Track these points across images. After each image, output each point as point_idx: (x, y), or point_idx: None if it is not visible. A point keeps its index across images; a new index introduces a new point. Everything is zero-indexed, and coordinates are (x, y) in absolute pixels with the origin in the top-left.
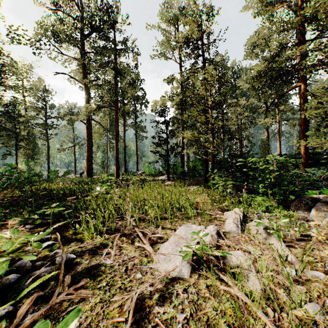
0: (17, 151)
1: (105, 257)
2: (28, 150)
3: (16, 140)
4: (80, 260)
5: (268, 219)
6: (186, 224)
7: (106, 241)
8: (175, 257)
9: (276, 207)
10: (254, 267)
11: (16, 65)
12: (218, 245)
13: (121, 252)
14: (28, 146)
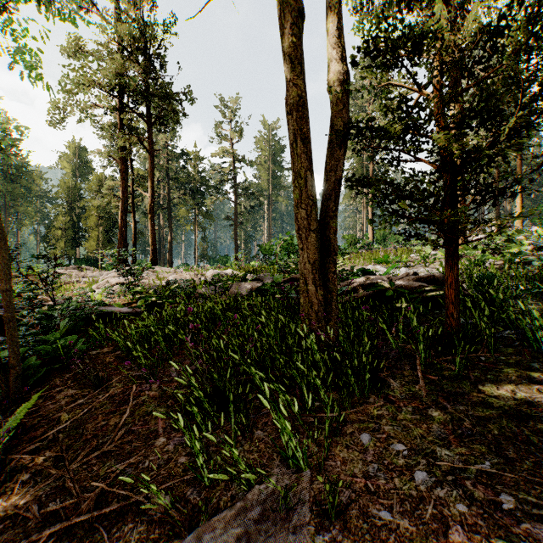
0: None
1: None
2: None
3: None
4: None
5: None
6: None
7: None
8: None
9: None
10: None
11: None
12: None
13: None
14: None
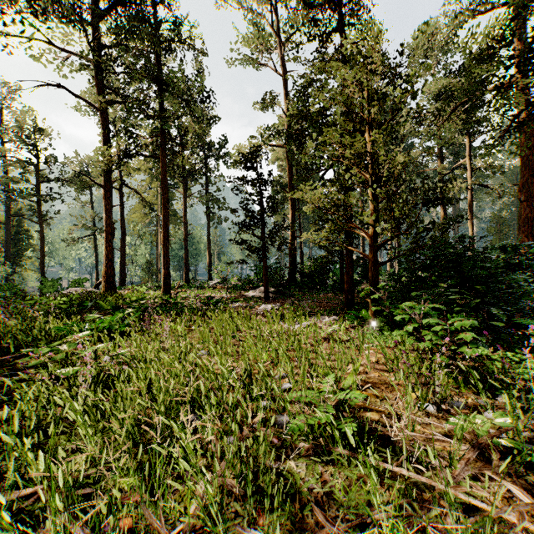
0: None
1: None
2: None
3: None
4: None
5: None
6: None
7: None
8: None
9: None
10: None
11: None
12: None
13: None
14: None
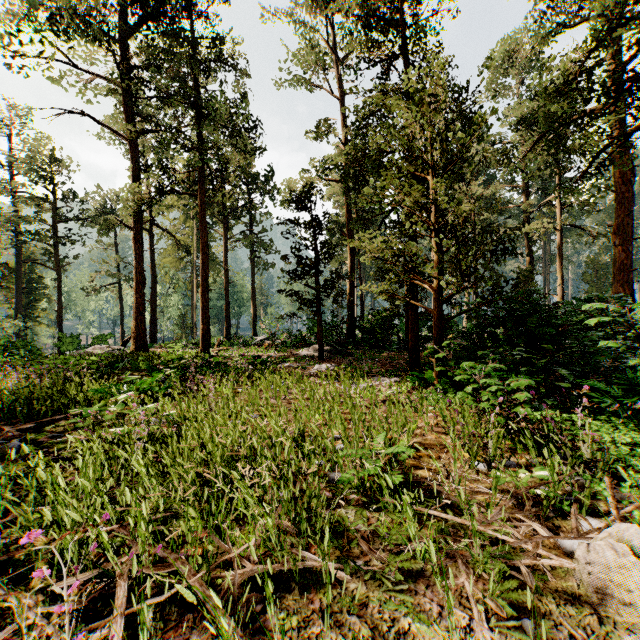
0: None
1: None
2: (5, 290)
3: None
4: None
5: None
6: None
7: None
8: None
9: None
10: None
11: None
12: None
13: None
14: (5, 280)
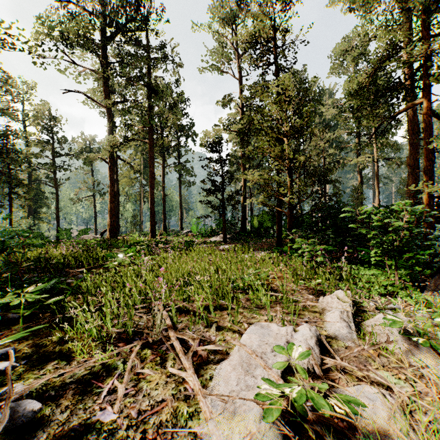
0: (12, 202)
1: (104, 402)
2: (27, 201)
3: (10, 186)
4: (51, 411)
5: (393, 309)
6: (258, 319)
7: (114, 360)
8: (244, 403)
9: (400, 287)
10: (412, 431)
11: (13, 82)
12: (322, 369)
13: (137, 387)
14: (28, 194)
